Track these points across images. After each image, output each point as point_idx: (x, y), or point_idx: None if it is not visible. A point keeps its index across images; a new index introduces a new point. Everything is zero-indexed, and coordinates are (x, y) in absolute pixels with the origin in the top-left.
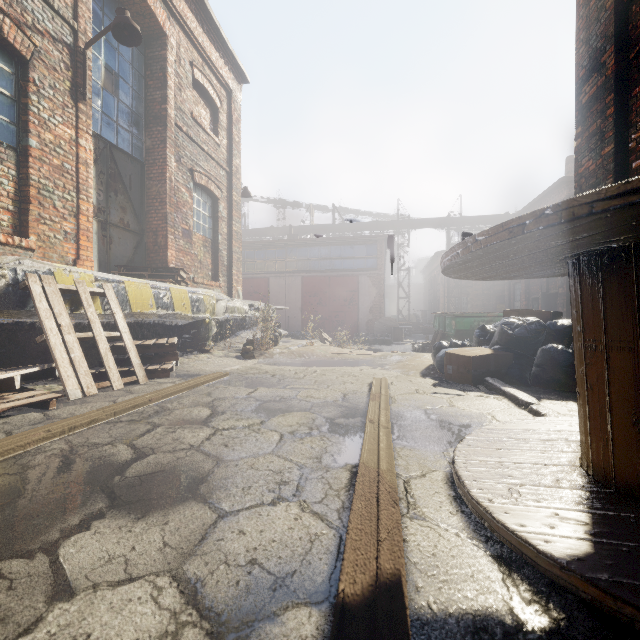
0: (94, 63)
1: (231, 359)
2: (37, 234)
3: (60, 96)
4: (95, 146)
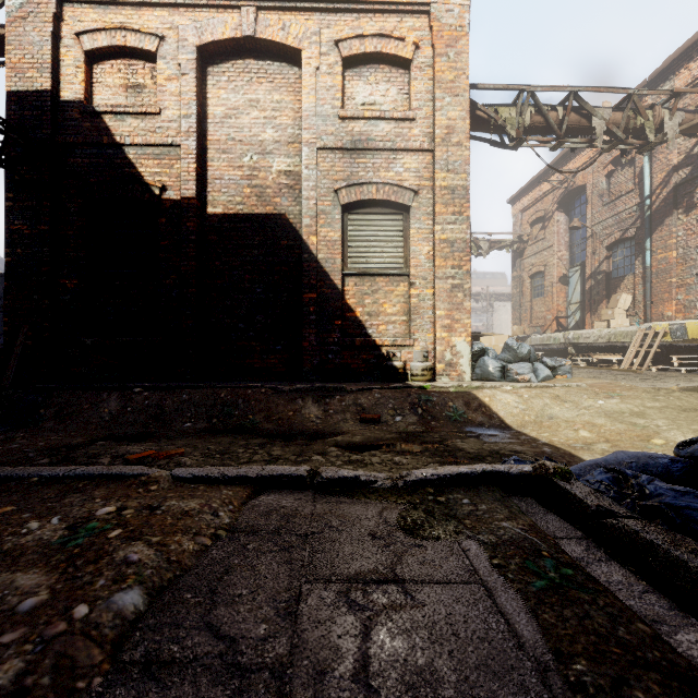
0: None
1: None
2: None
3: None
4: None
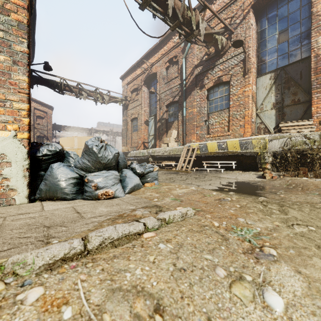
0: (272, 40)
1: (252, 176)
2: (231, 130)
3: (239, 80)
4: (275, 75)
